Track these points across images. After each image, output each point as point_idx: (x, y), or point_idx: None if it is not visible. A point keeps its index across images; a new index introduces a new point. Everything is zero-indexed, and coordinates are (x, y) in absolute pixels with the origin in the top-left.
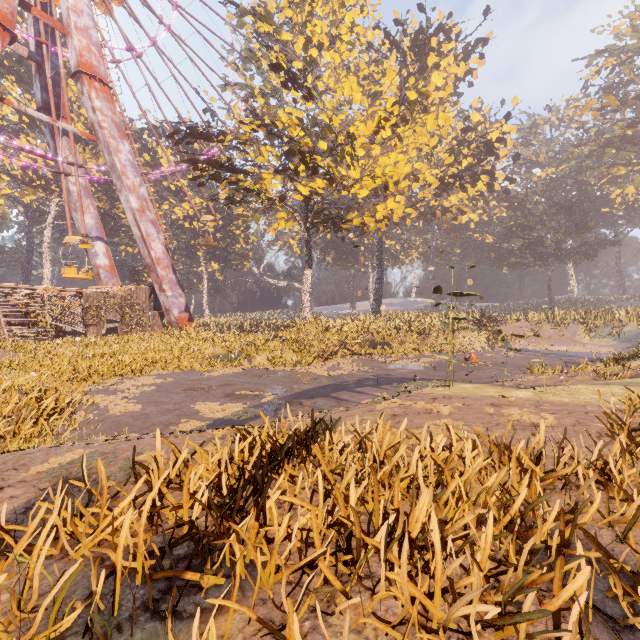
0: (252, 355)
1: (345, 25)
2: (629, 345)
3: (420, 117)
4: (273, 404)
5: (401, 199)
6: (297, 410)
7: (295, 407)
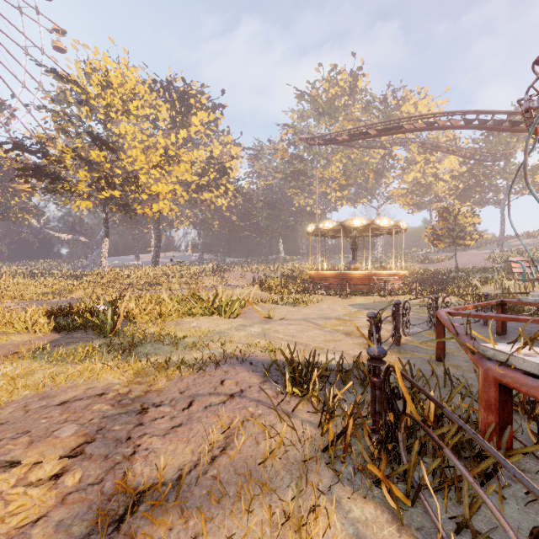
0: (73, 291)
1: (133, 104)
2: None
3: (177, 163)
4: None
5: (167, 203)
6: None
7: None
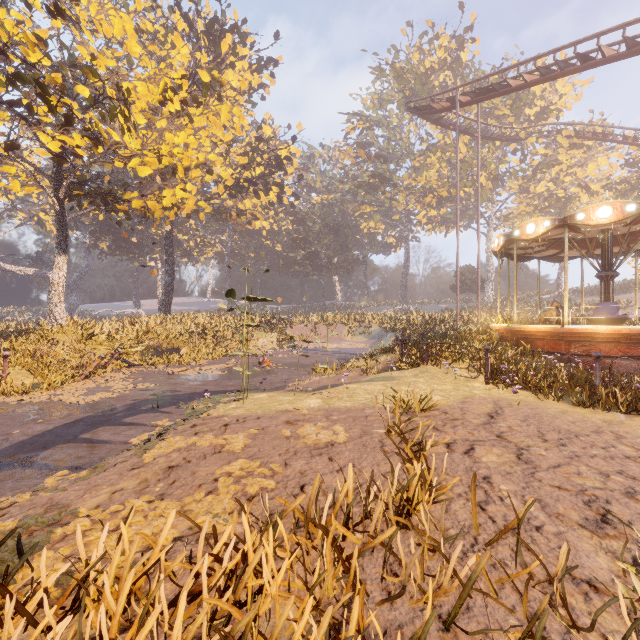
0: None
1: None
2: (374, 341)
3: (214, 105)
4: None
5: (193, 189)
6: (4, 481)
7: (2, 475)
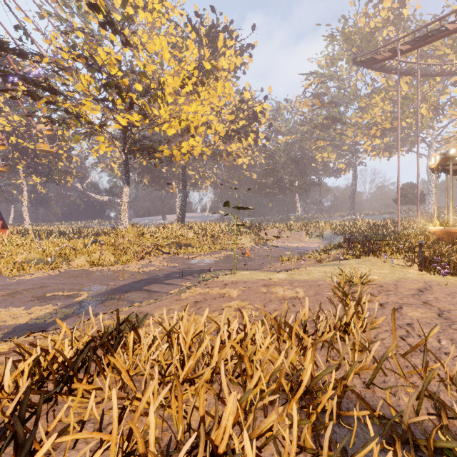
0: (70, 258)
1: None
2: (327, 242)
3: (213, 83)
4: (87, 302)
5: (200, 140)
6: (111, 305)
7: (109, 302)
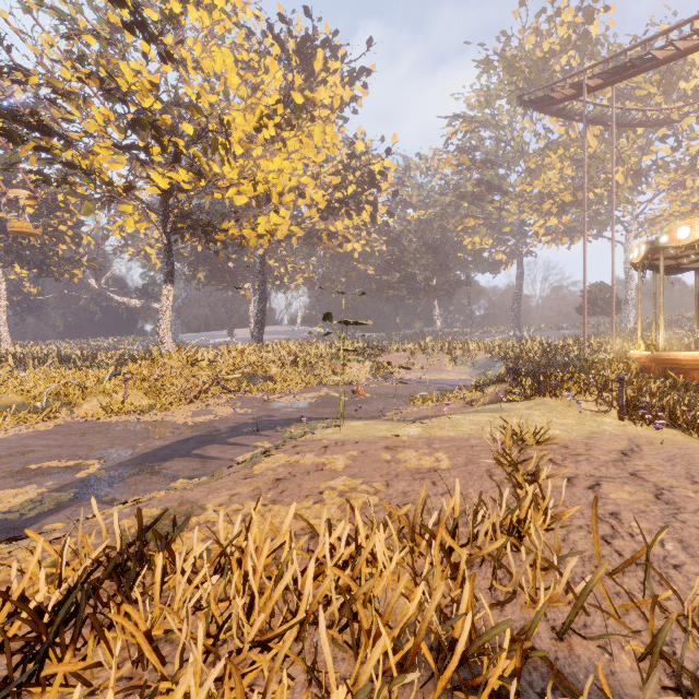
0: (74, 402)
1: None
2: (480, 372)
3: (307, 126)
4: (97, 479)
5: (286, 214)
6: (137, 484)
7: (135, 479)
